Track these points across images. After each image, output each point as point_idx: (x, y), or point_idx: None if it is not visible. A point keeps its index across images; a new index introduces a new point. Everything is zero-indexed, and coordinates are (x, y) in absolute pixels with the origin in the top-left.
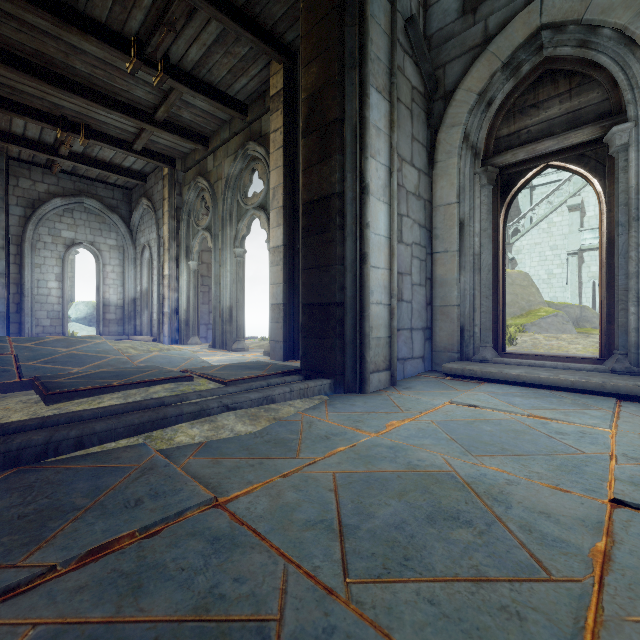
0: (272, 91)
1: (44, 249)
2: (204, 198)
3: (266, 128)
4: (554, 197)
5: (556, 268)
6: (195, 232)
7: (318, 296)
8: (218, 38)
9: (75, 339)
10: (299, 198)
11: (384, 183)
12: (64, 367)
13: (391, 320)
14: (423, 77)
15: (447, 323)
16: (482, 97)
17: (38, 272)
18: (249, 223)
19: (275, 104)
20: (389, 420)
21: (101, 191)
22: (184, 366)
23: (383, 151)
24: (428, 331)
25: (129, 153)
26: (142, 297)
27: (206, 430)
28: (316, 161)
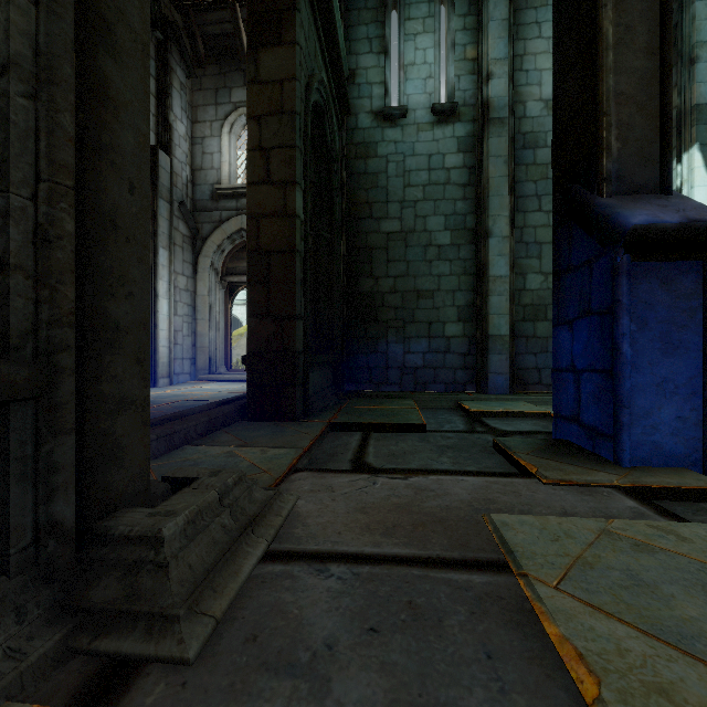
0: None
1: None
2: None
3: None
4: None
5: None
6: None
7: None
8: None
9: None
10: None
11: (167, 290)
12: None
13: (171, 354)
14: (190, 228)
15: (203, 356)
16: (219, 248)
17: None
18: None
19: None
20: (167, 390)
21: None
22: None
23: (166, 275)
24: (193, 360)
25: None
26: None
27: None
28: None
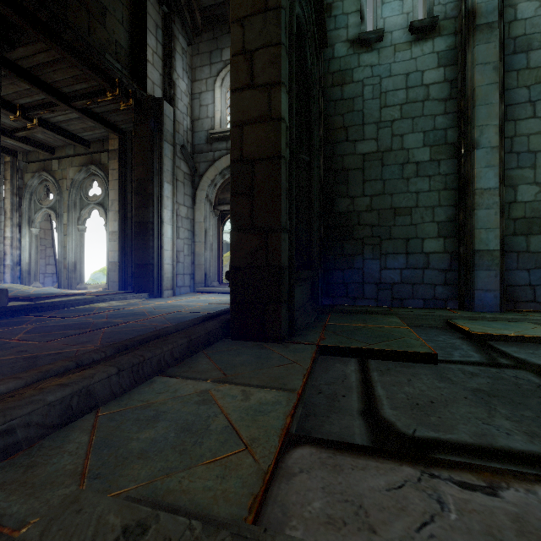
0: (111, 147)
1: None
2: (47, 186)
3: (105, 161)
4: None
5: None
6: (38, 208)
7: (142, 261)
8: (79, 117)
9: None
10: (128, 207)
11: (170, 217)
12: None
13: (173, 270)
14: (190, 167)
15: (200, 272)
16: (213, 182)
17: None
18: (90, 211)
19: (113, 155)
20: (169, 301)
21: None
22: None
23: (170, 205)
24: (192, 275)
25: None
26: None
27: (108, 304)
28: (141, 207)
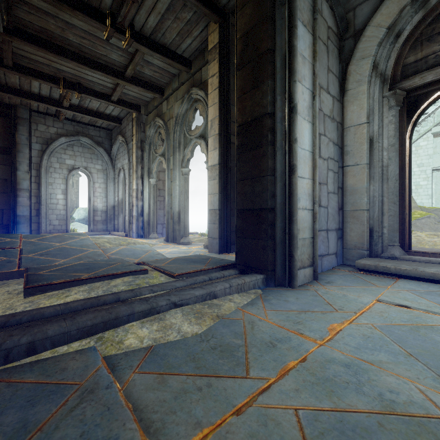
0: (210, 46)
1: (54, 172)
2: (160, 133)
3: (205, 76)
4: (421, 127)
5: (422, 181)
6: (154, 158)
7: (251, 203)
8: (169, 6)
9: (67, 236)
10: (231, 127)
11: (308, 105)
12: (53, 259)
13: (314, 223)
14: (336, 19)
15: (357, 225)
16: (391, 30)
17: (50, 188)
18: (192, 149)
19: (212, 55)
20: (328, 322)
21: (91, 132)
22: (144, 257)
23: (307, 77)
24: (340, 231)
25: (109, 103)
26: (119, 205)
27: (155, 330)
28: (249, 88)
